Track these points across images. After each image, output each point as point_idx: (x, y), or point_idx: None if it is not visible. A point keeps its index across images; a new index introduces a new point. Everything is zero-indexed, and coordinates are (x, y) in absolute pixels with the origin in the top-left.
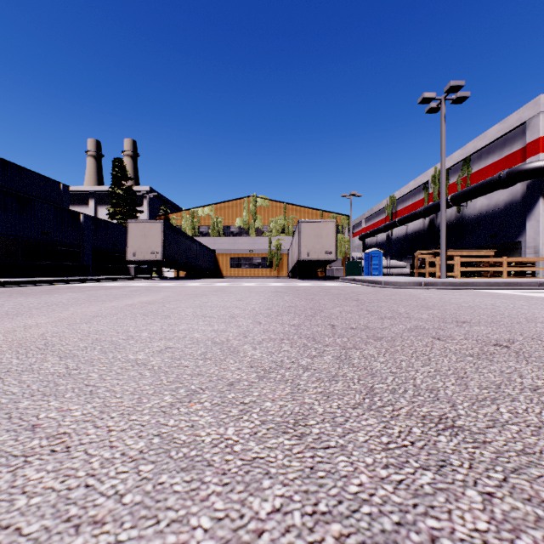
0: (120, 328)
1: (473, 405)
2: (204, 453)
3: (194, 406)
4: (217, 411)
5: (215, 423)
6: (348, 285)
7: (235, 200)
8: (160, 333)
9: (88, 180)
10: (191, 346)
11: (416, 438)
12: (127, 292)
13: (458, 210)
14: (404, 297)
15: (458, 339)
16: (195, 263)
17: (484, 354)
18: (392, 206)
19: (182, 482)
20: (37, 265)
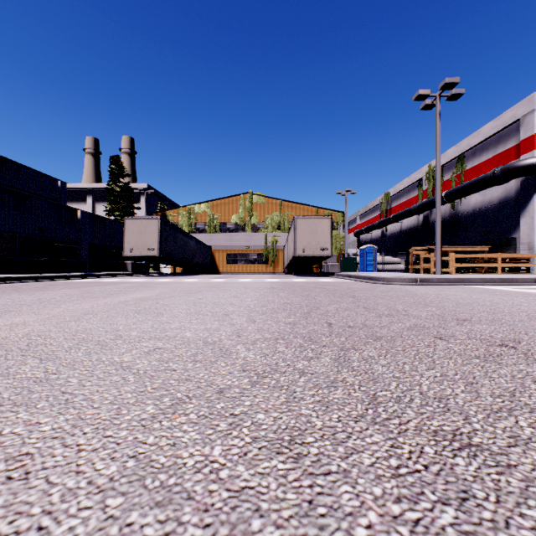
0: (109, 327)
1: (488, 417)
2: (184, 481)
3: (178, 419)
4: (203, 425)
5: (200, 441)
6: (344, 281)
7: (231, 196)
8: (150, 332)
9: (86, 177)
10: (181, 346)
11: (429, 460)
12: (122, 289)
13: (452, 206)
14: (400, 294)
15: (461, 339)
16: (192, 259)
17: (490, 356)
18: (386, 203)
19: (155, 522)
20: (34, 261)
